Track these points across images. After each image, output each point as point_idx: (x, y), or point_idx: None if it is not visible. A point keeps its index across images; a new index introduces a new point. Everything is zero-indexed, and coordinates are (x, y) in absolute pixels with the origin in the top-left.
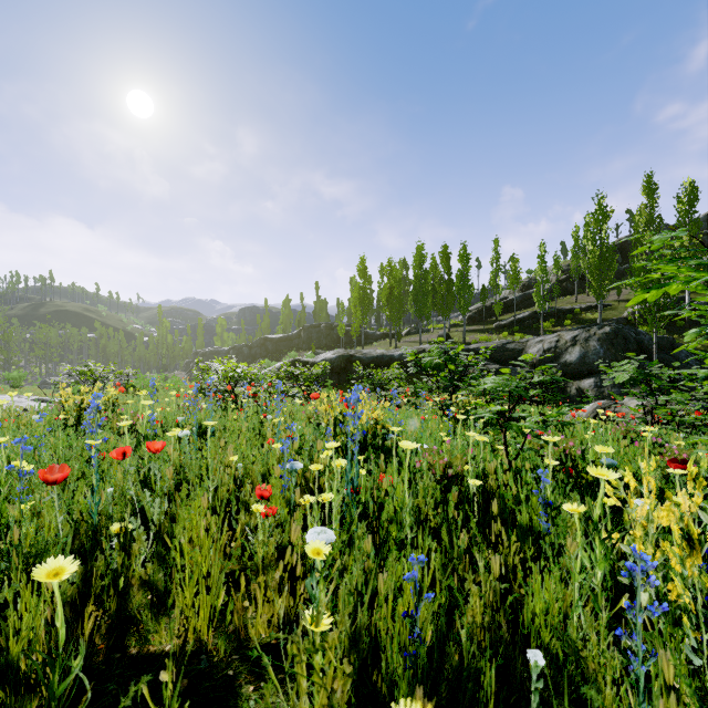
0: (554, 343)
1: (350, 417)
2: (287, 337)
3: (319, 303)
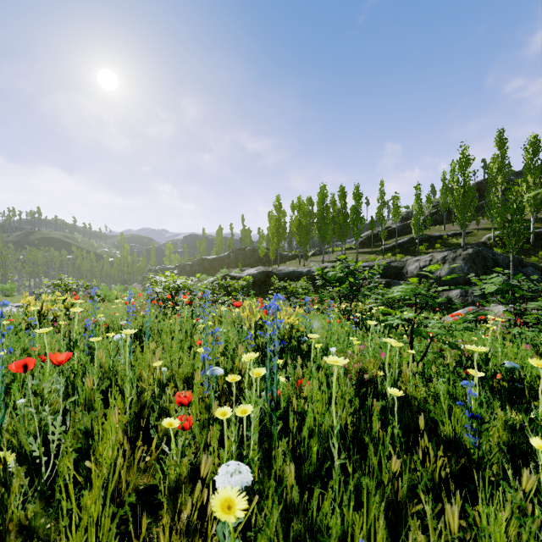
0: (428, 262)
1: (269, 325)
2: (219, 258)
3: (244, 231)
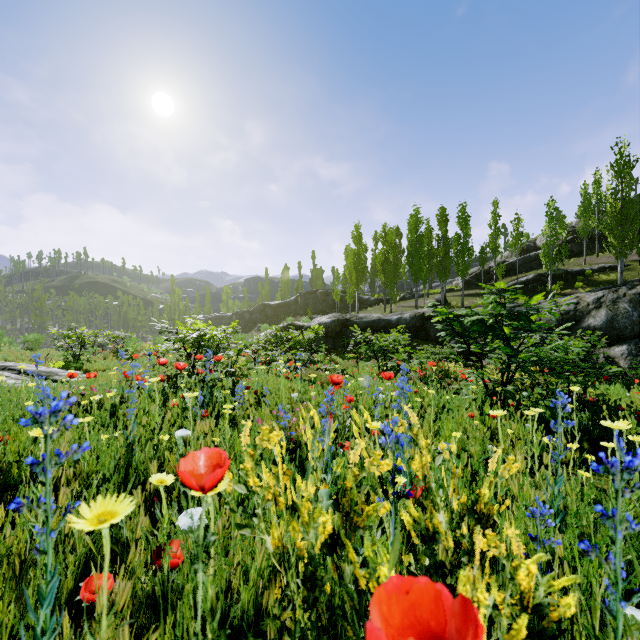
0: (573, 305)
1: None
2: (285, 304)
3: (315, 271)
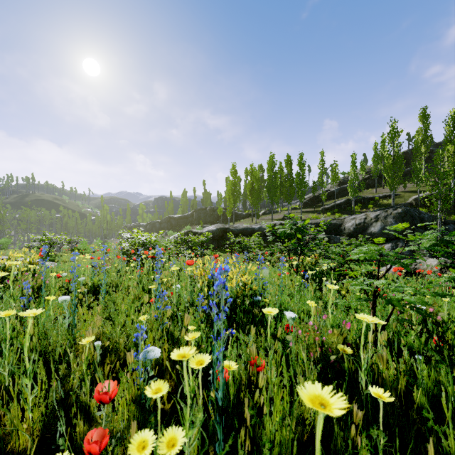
0: (363, 220)
1: (212, 305)
2: (184, 216)
3: (205, 194)
